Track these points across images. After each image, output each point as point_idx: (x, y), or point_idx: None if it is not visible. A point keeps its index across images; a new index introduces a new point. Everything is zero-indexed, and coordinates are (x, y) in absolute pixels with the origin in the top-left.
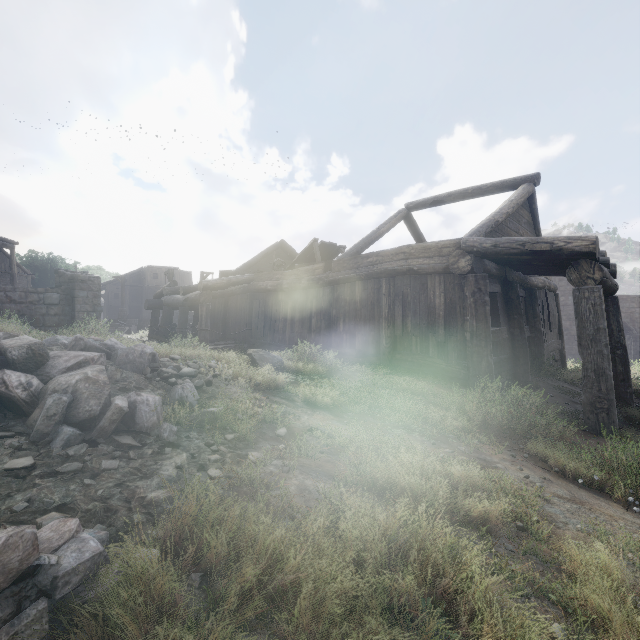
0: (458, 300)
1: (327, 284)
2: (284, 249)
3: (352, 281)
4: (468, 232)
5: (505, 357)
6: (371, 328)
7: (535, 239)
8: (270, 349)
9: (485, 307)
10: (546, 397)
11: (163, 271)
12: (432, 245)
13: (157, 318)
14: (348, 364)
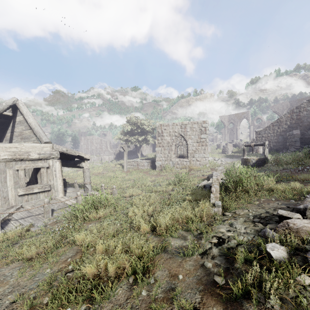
0: None
1: None
2: None
3: None
4: None
5: None
6: None
7: None
8: None
9: None
10: None
11: None
12: None
13: None
14: None
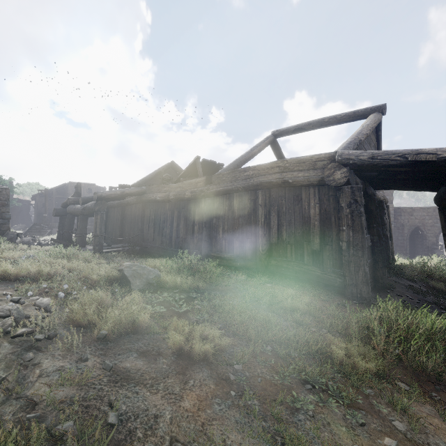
0: (333, 211)
1: (208, 195)
2: (174, 168)
3: (230, 193)
4: (338, 148)
5: (369, 262)
6: (248, 235)
7: (415, 150)
8: (159, 252)
9: (361, 218)
10: (405, 298)
11: (82, 186)
12: (306, 159)
13: (64, 224)
14: (227, 268)
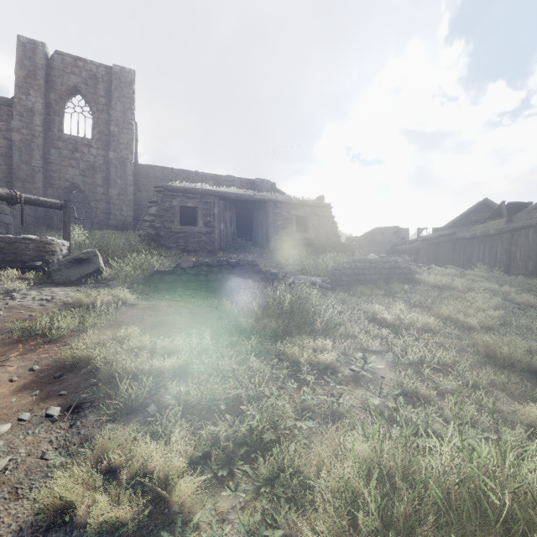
0: None
1: (508, 231)
2: (487, 205)
3: (526, 228)
4: None
5: None
6: None
7: None
8: None
9: None
10: None
11: (387, 230)
12: None
13: None
14: None
